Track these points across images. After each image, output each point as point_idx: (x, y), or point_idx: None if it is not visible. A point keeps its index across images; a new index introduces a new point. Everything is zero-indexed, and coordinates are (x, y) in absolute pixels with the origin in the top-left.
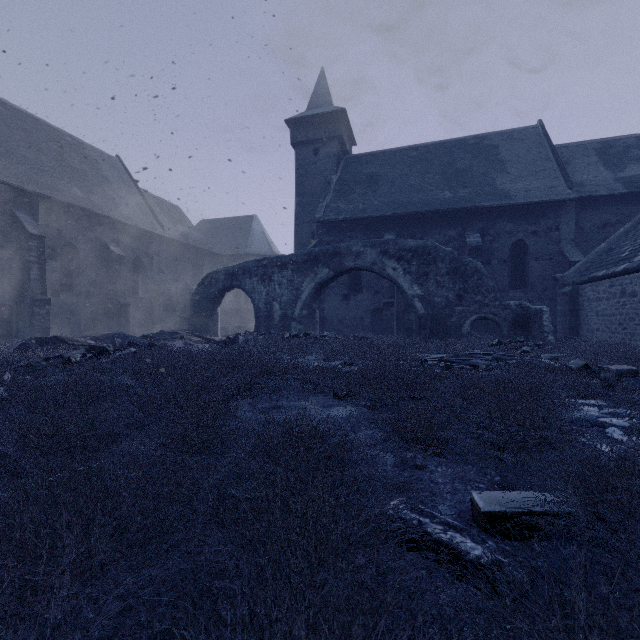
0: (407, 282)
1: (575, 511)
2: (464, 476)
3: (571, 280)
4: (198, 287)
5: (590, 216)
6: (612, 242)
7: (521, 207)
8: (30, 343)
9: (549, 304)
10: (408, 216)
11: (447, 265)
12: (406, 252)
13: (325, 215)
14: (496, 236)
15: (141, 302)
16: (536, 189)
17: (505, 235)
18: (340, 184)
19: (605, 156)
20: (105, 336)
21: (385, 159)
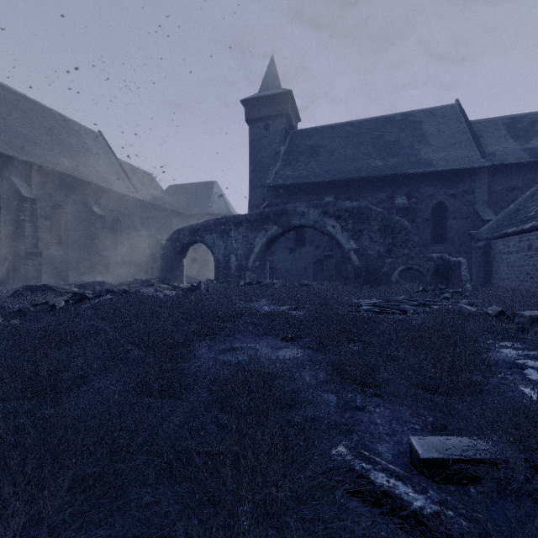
0: (344, 238)
1: (512, 461)
2: (400, 417)
3: (485, 236)
4: (167, 242)
5: (501, 181)
6: (520, 203)
7: (441, 174)
8: (22, 290)
9: (465, 256)
10: (345, 181)
11: (378, 223)
12: (343, 212)
13: (274, 181)
14: (420, 198)
15: (119, 254)
16: (454, 158)
17: (428, 197)
18: (287, 154)
19: (513, 130)
20: (87, 284)
21: (325, 133)
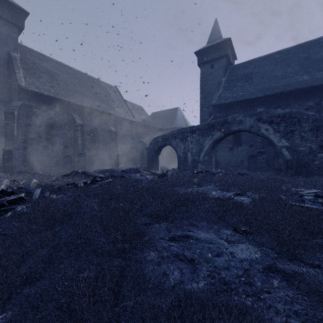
0: (276, 138)
1: None
2: None
3: None
4: (149, 145)
5: None
6: None
7: None
8: (71, 174)
9: None
10: (274, 95)
11: (310, 124)
12: (276, 118)
13: (218, 101)
14: None
15: (124, 153)
16: None
17: None
18: (227, 82)
19: None
20: (104, 170)
21: (257, 63)
